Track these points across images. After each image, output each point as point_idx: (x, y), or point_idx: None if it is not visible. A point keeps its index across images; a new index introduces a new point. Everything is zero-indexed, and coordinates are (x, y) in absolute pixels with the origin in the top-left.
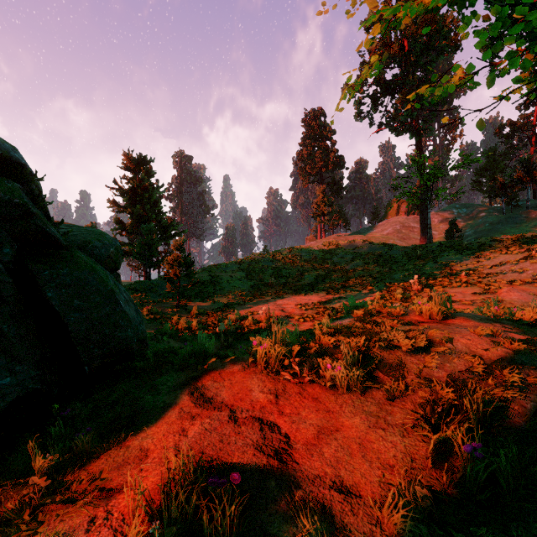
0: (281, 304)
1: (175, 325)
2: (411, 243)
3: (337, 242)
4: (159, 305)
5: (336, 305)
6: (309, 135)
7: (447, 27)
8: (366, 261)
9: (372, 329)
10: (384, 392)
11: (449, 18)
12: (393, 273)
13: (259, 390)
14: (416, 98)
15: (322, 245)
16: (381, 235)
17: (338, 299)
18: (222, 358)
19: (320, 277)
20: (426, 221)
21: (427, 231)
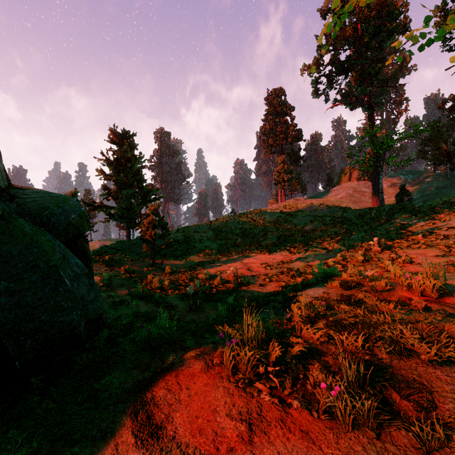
0: (247, 262)
1: (149, 284)
2: (363, 206)
3: (296, 205)
4: (137, 264)
5: (300, 265)
6: (271, 112)
7: (398, 9)
8: (323, 222)
9: (364, 315)
10: (409, 431)
11: (400, 0)
12: (351, 234)
13: (226, 412)
14: (369, 75)
15: (283, 208)
16: (335, 199)
17: (301, 259)
18: (182, 347)
19: (282, 237)
20: (377, 186)
21: (378, 195)
